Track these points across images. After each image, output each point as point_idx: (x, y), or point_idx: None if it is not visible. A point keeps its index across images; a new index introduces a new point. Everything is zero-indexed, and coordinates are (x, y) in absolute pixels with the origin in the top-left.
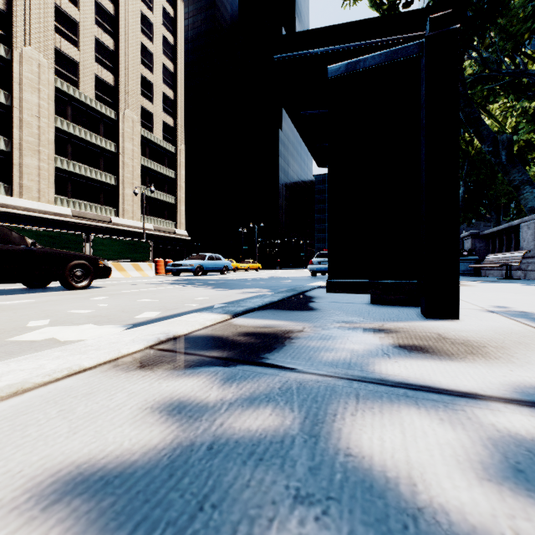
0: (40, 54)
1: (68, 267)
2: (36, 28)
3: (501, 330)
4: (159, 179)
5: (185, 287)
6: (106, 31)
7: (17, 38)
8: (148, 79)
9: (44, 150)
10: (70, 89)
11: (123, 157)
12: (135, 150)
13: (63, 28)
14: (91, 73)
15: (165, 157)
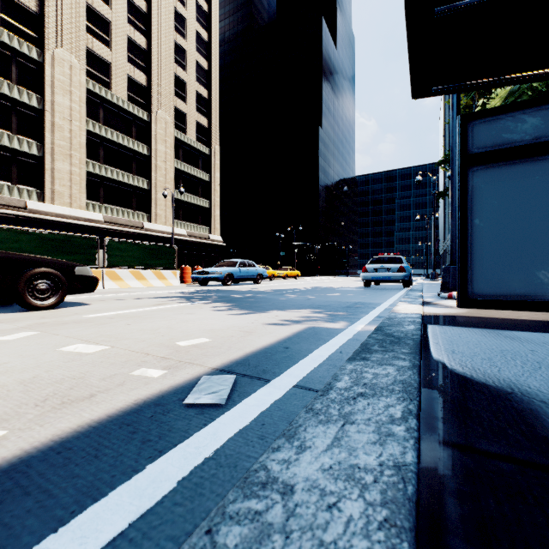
0: (72, 56)
1: (24, 277)
2: (68, 28)
3: None
4: (192, 182)
5: (196, 305)
6: (139, 29)
7: (49, 40)
8: (181, 78)
9: (76, 154)
10: (102, 91)
11: (155, 160)
12: (167, 152)
13: (95, 29)
14: (123, 73)
15: (198, 159)
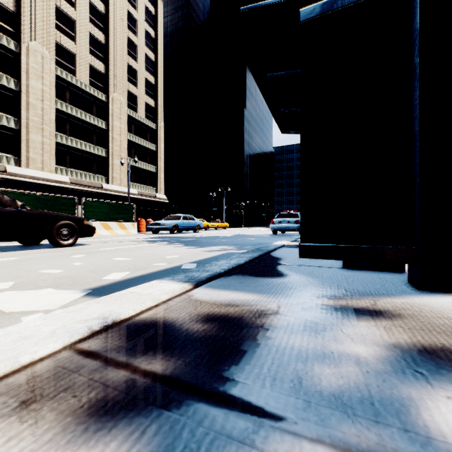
0: (43, 48)
1: (56, 226)
2: (40, 25)
3: None
4: (142, 151)
5: (160, 244)
6: (98, 27)
7: (24, 35)
8: (133, 67)
9: (47, 128)
10: (68, 77)
11: (112, 133)
12: (122, 127)
13: (62, 26)
14: (86, 62)
15: (147, 133)
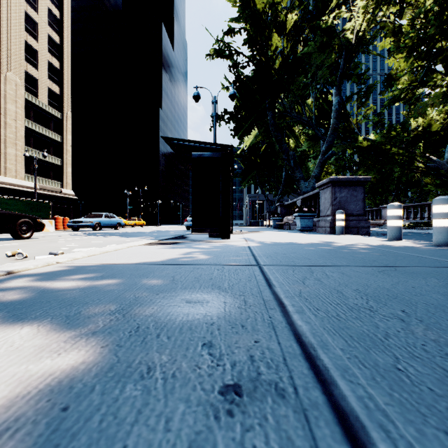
0: None
1: (18, 223)
2: None
3: (236, 240)
4: (44, 141)
5: (103, 236)
6: None
7: None
8: (32, 46)
9: None
10: None
11: (5, 117)
12: (18, 111)
13: None
14: None
15: (50, 121)
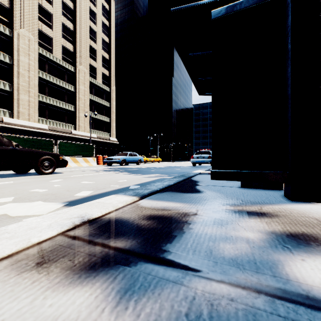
0: (29, 33)
1: (40, 160)
2: (27, 17)
3: None
4: (100, 107)
5: (114, 173)
6: (68, 19)
7: (16, 24)
8: (93, 48)
9: (32, 91)
10: (47, 54)
11: (78, 94)
12: (85, 90)
13: (43, 18)
14: (60, 44)
15: (103, 94)
